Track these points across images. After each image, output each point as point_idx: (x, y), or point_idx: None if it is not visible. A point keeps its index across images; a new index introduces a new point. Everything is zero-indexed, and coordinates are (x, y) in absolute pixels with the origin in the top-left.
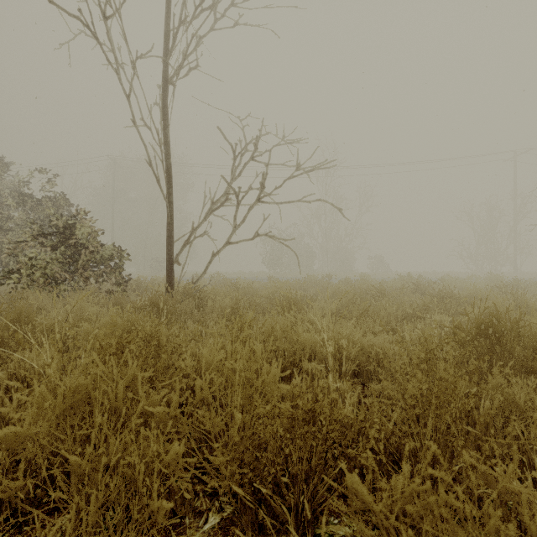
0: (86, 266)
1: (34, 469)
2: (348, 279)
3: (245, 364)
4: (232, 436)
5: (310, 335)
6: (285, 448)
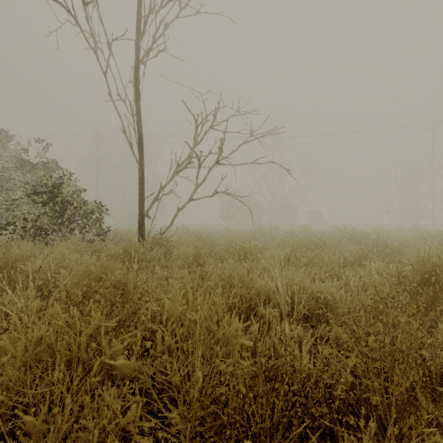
0: (72, 219)
1: (2, 415)
2: (293, 231)
3: (205, 315)
4: (193, 385)
5: (265, 282)
6: (247, 409)
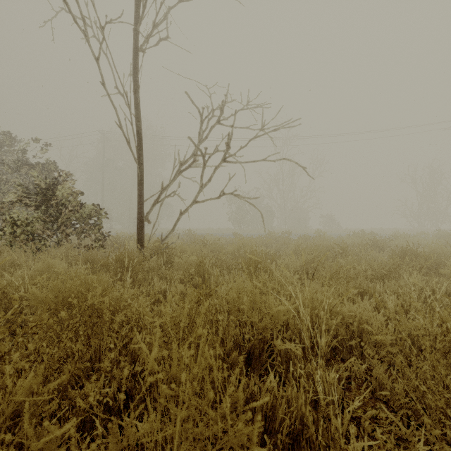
0: (68, 224)
1: None
2: (307, 236)
3: (194, 388)
4: None
5: (283, 308)
6: None
